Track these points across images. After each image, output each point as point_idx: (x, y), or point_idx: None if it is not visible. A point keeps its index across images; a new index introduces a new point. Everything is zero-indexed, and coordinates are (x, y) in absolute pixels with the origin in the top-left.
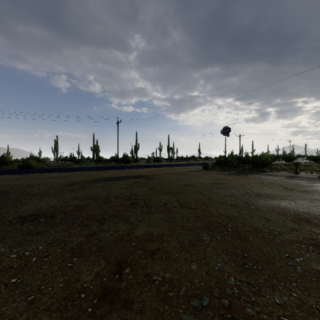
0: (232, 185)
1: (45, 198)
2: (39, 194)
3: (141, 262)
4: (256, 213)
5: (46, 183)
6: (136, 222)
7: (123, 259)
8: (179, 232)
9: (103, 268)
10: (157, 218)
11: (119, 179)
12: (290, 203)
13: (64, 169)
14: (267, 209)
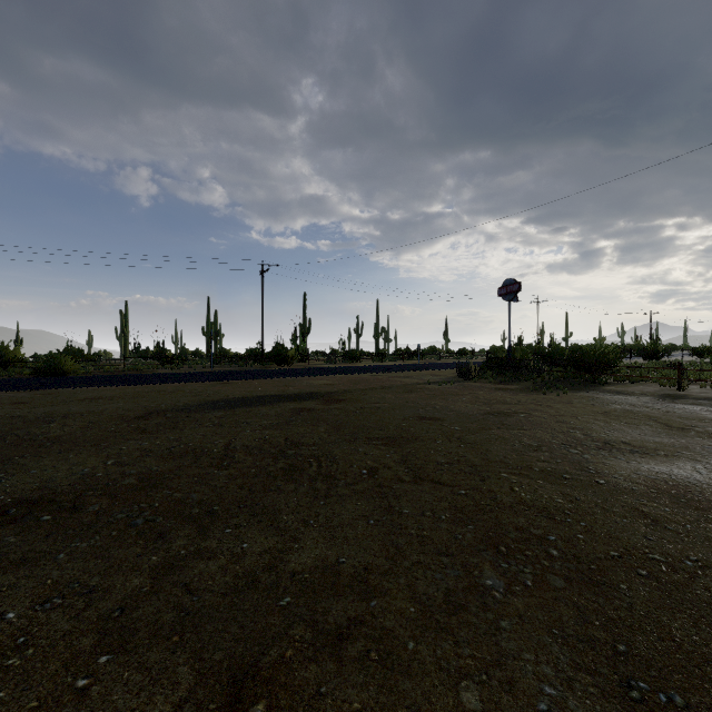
0: (534, 418)
1: (72, 453)
2: (60, 442)
3: (303, 677)
4: (615, 498)
5: (84, 413)
6: (295, 527)
7: (248, 662)
8: (414, 561)
9: (184, 699)
10: (353, 514)
11: (262, 402)
12: (695, 468)
13: (136, 377)
14: (642, 486)
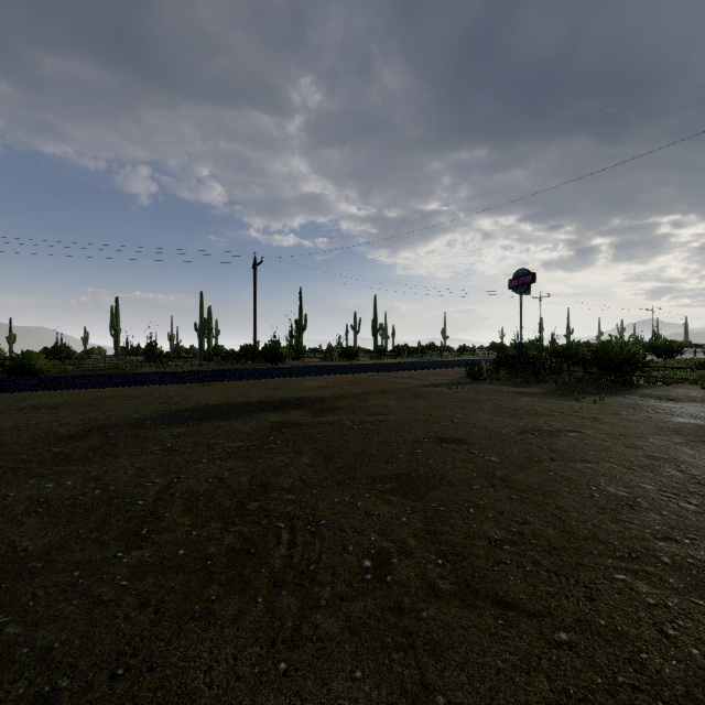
0: (590, 439)
1: None
2: None
3: None
4: None
5: (4, 430)
6: None
7: None
8: None
9: None
10: None
11: (238, 412)
12: None
13: (110, 377)
14: None
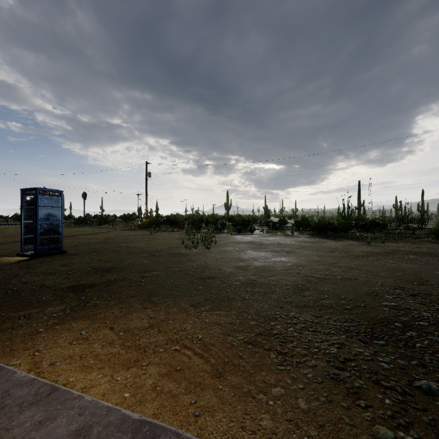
0: None
1: None
2: None
3: None
4: None
5: None
6: None
7: None
8: None
9: None
10: None
11: None
12: None
13: None
14: None
